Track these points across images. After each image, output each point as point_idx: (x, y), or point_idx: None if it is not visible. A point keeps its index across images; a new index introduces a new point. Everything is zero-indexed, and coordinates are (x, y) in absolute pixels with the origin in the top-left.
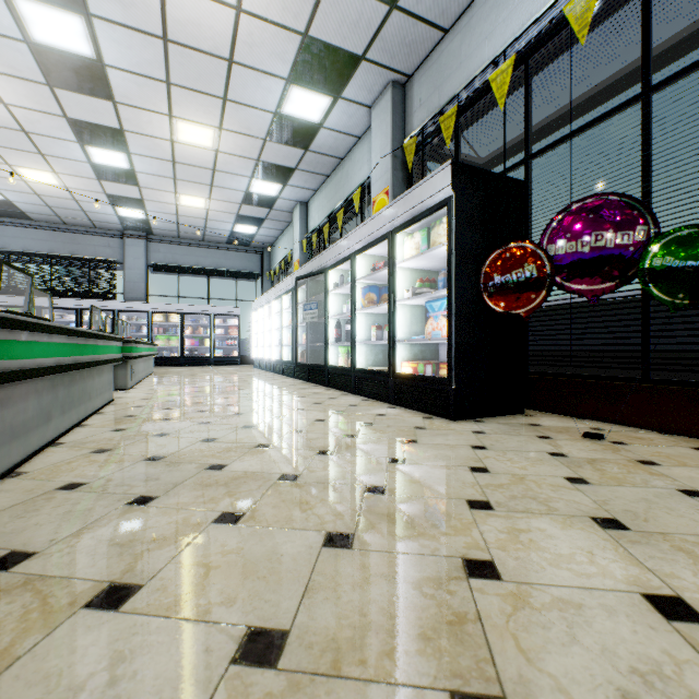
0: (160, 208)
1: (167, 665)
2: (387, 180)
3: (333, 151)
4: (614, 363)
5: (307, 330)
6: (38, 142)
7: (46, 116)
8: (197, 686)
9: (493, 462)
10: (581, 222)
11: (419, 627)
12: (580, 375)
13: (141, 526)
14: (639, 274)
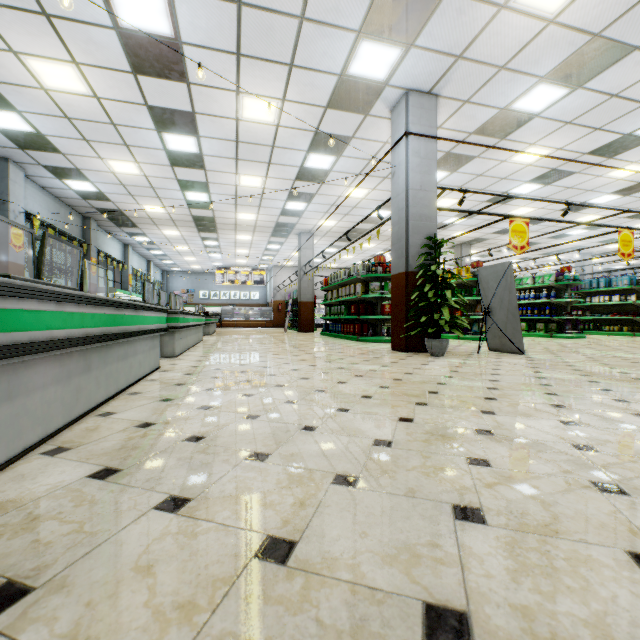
0: None
1: None
2: None
3: None
4: None
5: None
6: None
7: None
8: None
9: None
10: None
11: None
12: None
13: None
14: None
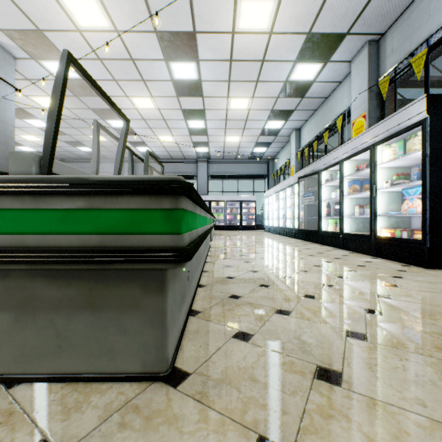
0: (215, 145)
1: (321, 332)
2: (364, 108)
3: (321, 94)
4: None
5: (304, 209)
6: (168, 123)
7: (173, 111)
8: (337, 339)
9: None
10: None
11: (433, 345)
12: None
13: (272, 294)
14: None
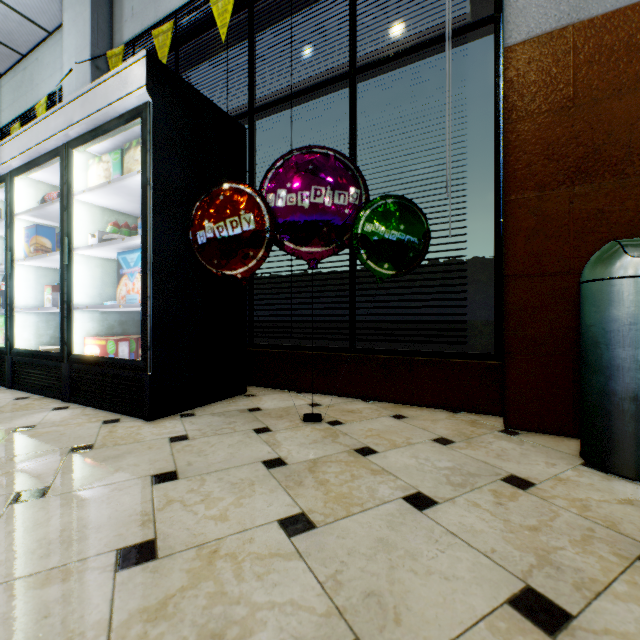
0: None
1: None
2: None
3: (4, 35)
4: (329, 334)
5: None
6: None
7: None
8: None
9: (175, 516)
10: (302, 172)
11: None
12: (300, 346)
13: None
14: (354, 239)
